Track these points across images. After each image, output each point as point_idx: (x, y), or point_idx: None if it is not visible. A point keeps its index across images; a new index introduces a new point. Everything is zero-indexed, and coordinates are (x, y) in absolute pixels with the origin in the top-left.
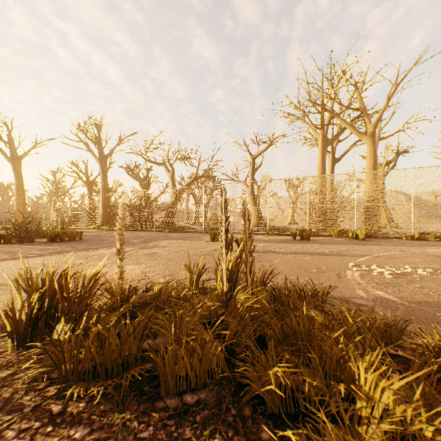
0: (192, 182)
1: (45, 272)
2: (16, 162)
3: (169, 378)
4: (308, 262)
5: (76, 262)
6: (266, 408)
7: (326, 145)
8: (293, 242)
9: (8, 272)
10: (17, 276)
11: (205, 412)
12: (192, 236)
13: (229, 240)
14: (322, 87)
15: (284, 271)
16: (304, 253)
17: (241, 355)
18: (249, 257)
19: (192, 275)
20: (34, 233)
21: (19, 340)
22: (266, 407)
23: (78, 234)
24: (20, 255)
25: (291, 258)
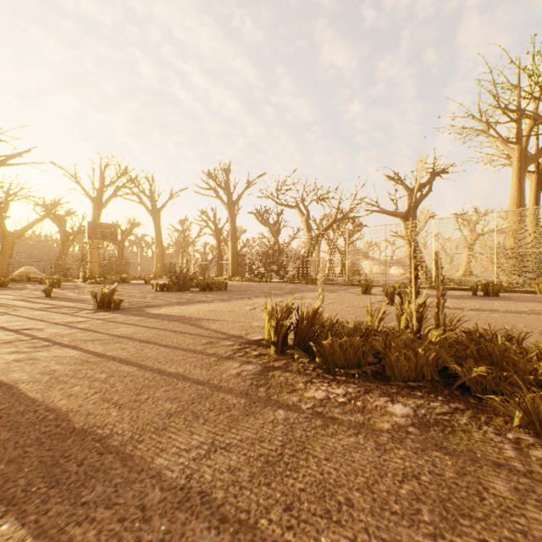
0: (330, 225)
1: (232, 314)
2: (156, 215)
3: (395, 371)
4: (497, 319)
5: (247, 308)
6: (470, 393)
7: (525, 164)
8: (472, 299)
9: (204, 312)
10: (267, 307)
11: (426, 389)
12: (335, 288)
13: (418, 287)
14: (519, 86)
15: (466, 325)
16: (490, 311)
17: (447, 362)
18: (440, 301)
19: (372, 320)
20: (190, 283)
21: (276, 347)
22: (470, 393)
23: (223, 284)
24: (272, 293)
25: (473, 315)
